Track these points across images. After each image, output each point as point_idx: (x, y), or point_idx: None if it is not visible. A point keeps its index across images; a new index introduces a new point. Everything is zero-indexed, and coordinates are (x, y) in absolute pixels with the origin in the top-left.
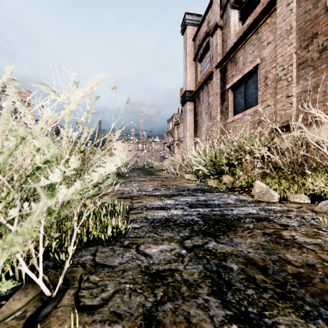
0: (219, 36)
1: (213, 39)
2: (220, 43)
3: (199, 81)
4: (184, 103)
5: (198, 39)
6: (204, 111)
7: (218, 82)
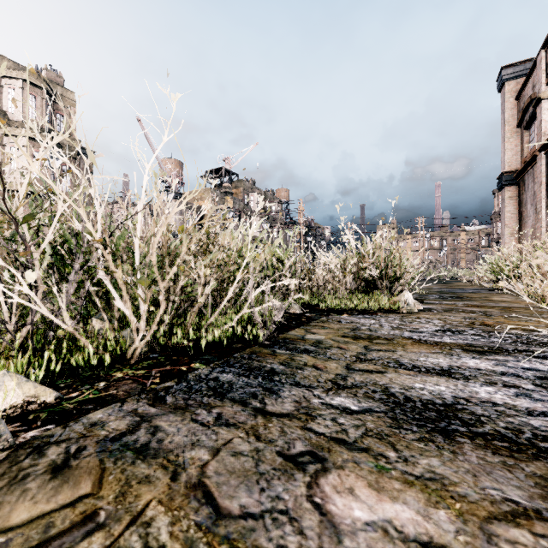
0: (543, 110)
1: (537, 112)
2: (545, 119)
3: (524, 157)
4: (500, 189)
5: (522, 100)
6: (529, 201)
7: (542, 168)
